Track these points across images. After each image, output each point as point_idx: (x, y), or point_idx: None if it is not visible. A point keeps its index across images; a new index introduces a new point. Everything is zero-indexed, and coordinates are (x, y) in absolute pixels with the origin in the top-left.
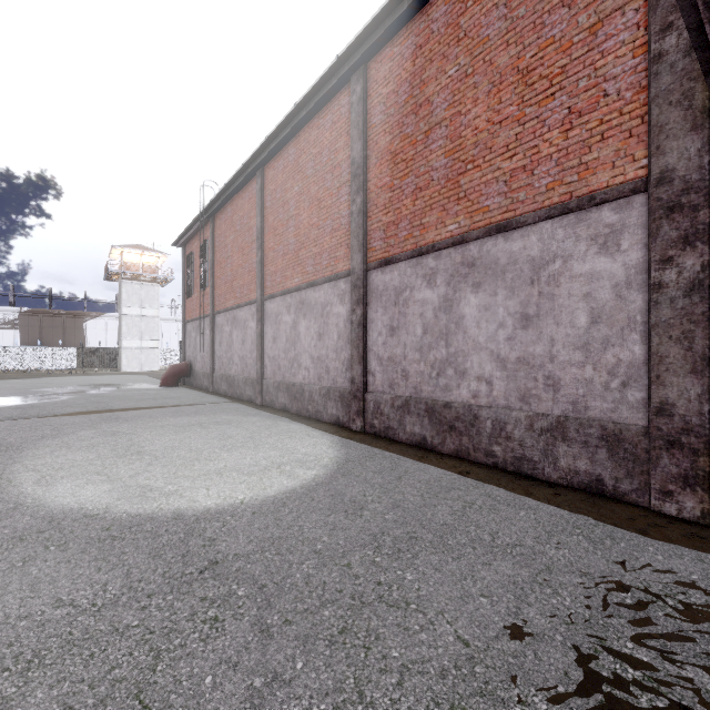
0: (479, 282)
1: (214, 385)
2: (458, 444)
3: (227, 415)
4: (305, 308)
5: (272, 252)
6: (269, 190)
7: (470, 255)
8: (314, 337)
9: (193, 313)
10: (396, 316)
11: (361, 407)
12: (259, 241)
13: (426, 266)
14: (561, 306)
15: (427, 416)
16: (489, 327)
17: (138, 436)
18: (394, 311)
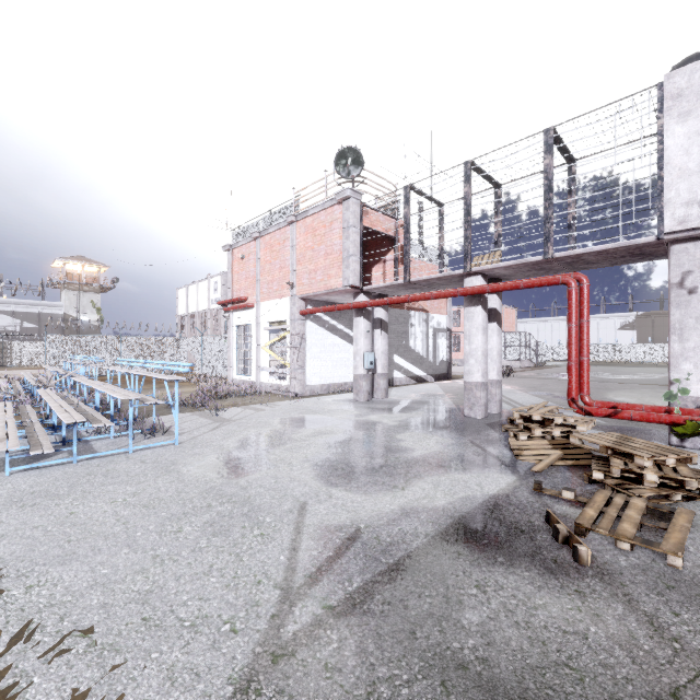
0: None
1: None
2: None
3: None
4: None
5: None
6: None
7: None
8: None
9: None
10: None
11: None
12: None
13: None
14: None
15: None
16: None
17: None
18: None
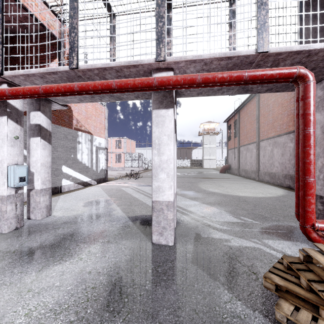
0: None
1: (239, 173)
2: None
3: (245, 182)
4: (276, 144)
5: (262, 123)
6: (261, 100)
7: None
8: (280, 155)
9: (231, 146)
10: None
11: None
12: (257, 120)
13: None
14: None
15: None
16: None
17: (220, 183)
18: None
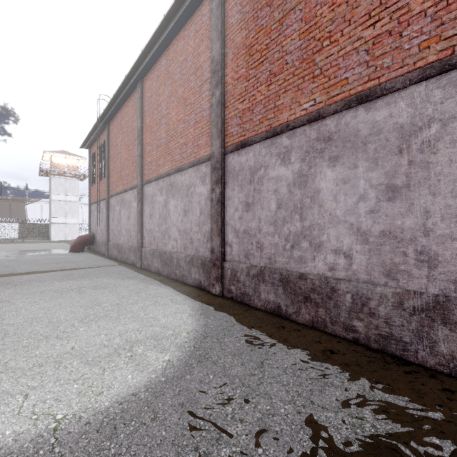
0: (337, 155)
1: (109, 251)
2: (314, 315)
3: (108, 278)
4: (174, 190)
5: (149, 146)
6: (146, 97)
7: (327, 130)
8: (181, 214)
9: (95, 197)
10: (251, 193)
11: (219, 274)
12: (139, 138)
13: (280, 145)
14: (439, 174)
15: (282, 286)
16: (348, 200)
17: (10, 304)
18: (249, 188)
